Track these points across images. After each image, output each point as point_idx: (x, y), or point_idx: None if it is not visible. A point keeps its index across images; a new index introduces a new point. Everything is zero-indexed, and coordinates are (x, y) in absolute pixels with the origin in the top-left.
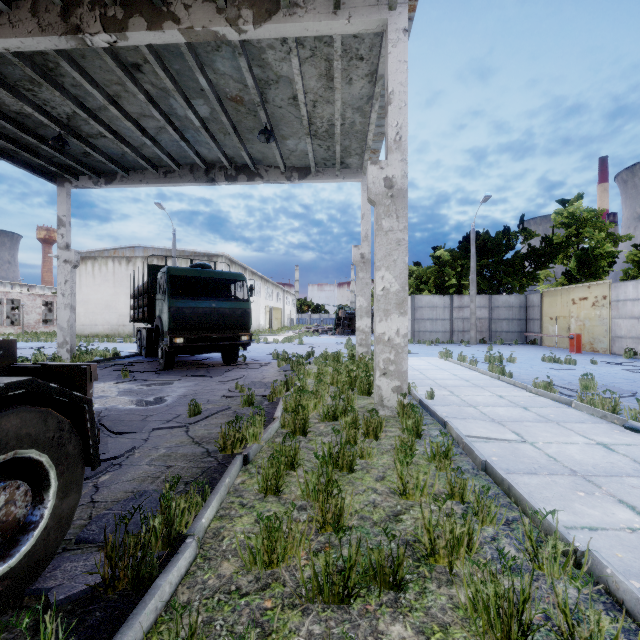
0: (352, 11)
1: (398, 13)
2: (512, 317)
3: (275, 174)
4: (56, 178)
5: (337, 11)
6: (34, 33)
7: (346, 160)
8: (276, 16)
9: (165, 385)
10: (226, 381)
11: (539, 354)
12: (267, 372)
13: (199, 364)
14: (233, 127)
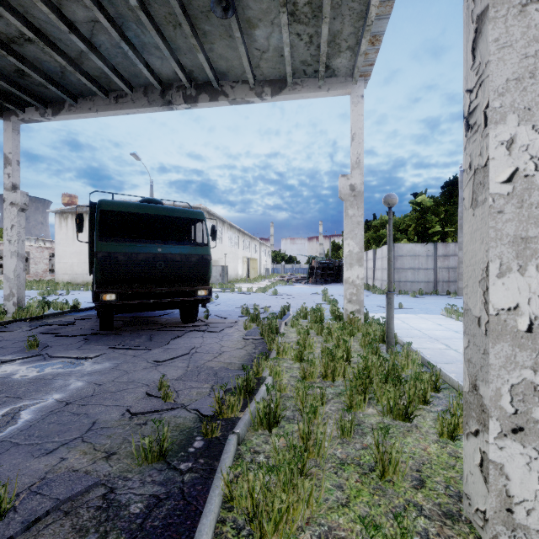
0: None
1: None
2: None
3: (242, 90)
4: (3, 112)
5: None
6: None
7: (332, 62)
8: None
9: (67, 368)
10: (161, 361)
11: None
12: (228, 340)
13: (150, 323)
14: (181, 5)
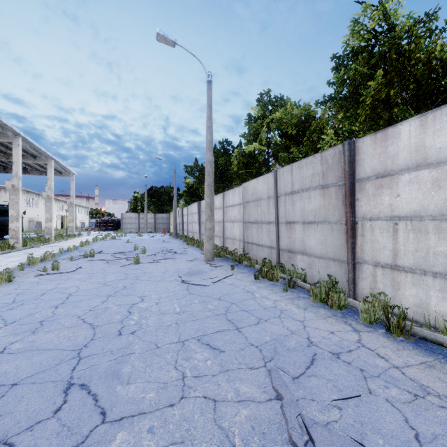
0: (39, 160)
1: (50, 162)
2: (164, 222)
3: (35, 172)
4: None
5: (35, 160)
6: None
7: (63, 172)
8: None
9: None
10: None
11: (150, 235)
12: None
13: (1, 239)
14: None
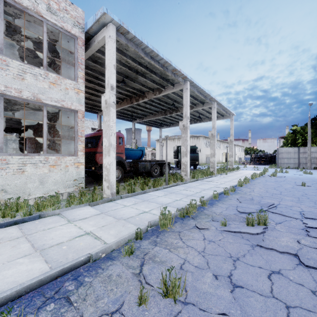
0: (206, 105)
1: (213, 104)
2: None
3: (206, 120)
4: (159, 127)
5: (203, 106)
6: (161, 116)
7: (224, 114)
8: (194, 108)
9: (179, 171)
10: None
11: None
12: None
13: None
14: (193, 115)
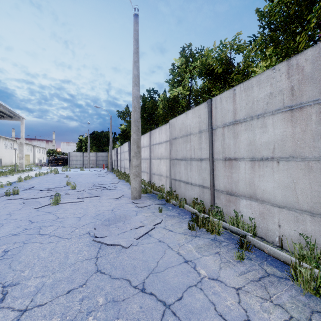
0: None
1: None
2: (103, 159)
3: None
4: None
5: None
6: None
7: (13, 116)
8: None
9: None
10: None
11: (92, 169)
12: None
13: None
14: None
